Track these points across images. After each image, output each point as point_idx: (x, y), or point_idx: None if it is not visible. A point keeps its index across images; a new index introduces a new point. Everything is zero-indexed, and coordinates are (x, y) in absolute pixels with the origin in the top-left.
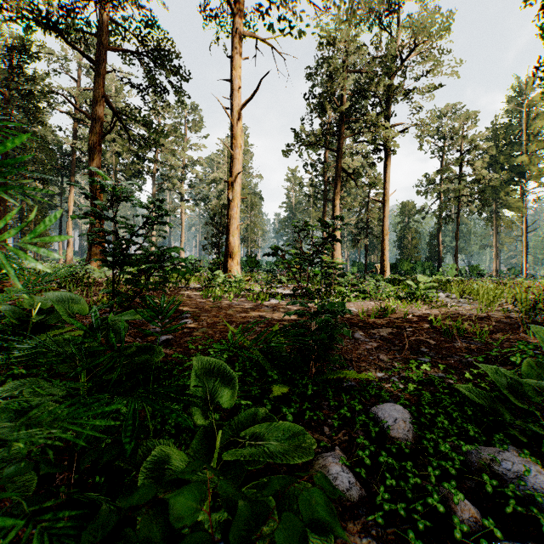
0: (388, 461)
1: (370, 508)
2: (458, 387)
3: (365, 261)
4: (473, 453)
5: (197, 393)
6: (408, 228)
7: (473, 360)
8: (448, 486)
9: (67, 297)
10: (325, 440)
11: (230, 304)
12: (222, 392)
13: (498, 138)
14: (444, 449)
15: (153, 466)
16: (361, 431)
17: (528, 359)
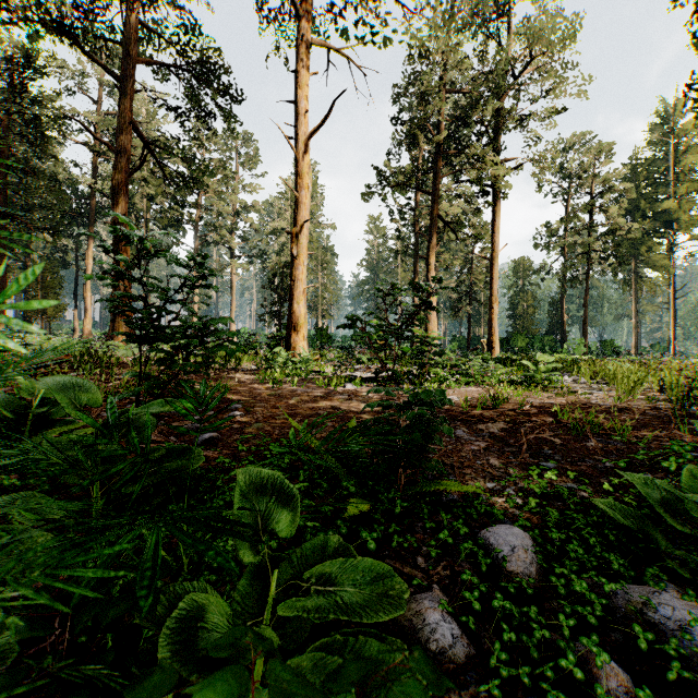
0: (504, 607)
1: (481, 673)
2: (596, 503)
3: (468, 335)
4: (618, 594)
5: (244, 518)
6: (523, 292)
7: (613, 466)
8: (587, 642)
9: (75, 383)
10: (420, 576)
11: (294, 391)
12: (279, 515)
13: (638, 177)
14: (579, 588)
15: (180, 624)
16: (467, 563)
17: (689, 467)
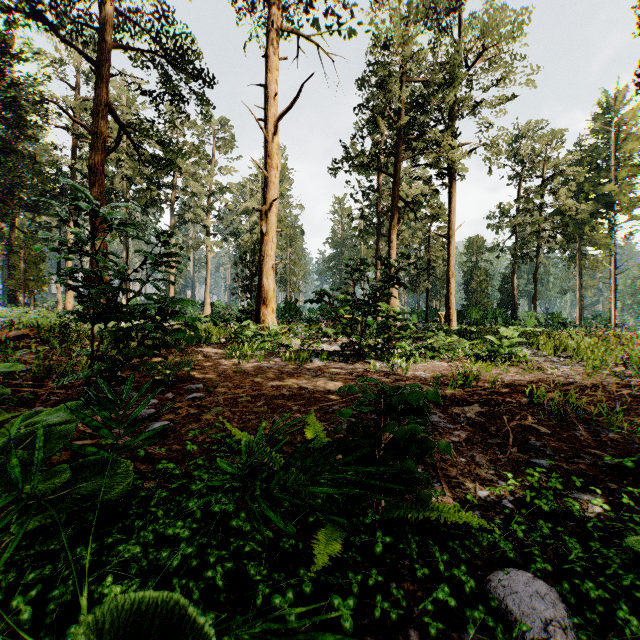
0: None
1: None
2: None
3: (427, 308)
4: None
5: None
6: (476, 268)
7: (613, 463)
8: None
9: None
10: None
11: (260, 367)
12: None
13: (582, 162)
14: None
15: None
16: (479, 639)
17: None
